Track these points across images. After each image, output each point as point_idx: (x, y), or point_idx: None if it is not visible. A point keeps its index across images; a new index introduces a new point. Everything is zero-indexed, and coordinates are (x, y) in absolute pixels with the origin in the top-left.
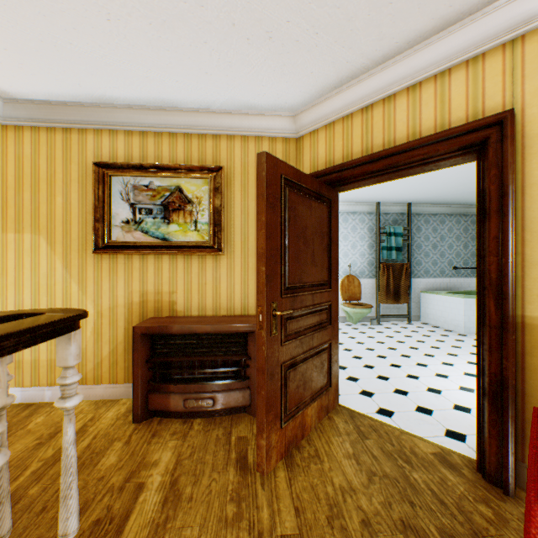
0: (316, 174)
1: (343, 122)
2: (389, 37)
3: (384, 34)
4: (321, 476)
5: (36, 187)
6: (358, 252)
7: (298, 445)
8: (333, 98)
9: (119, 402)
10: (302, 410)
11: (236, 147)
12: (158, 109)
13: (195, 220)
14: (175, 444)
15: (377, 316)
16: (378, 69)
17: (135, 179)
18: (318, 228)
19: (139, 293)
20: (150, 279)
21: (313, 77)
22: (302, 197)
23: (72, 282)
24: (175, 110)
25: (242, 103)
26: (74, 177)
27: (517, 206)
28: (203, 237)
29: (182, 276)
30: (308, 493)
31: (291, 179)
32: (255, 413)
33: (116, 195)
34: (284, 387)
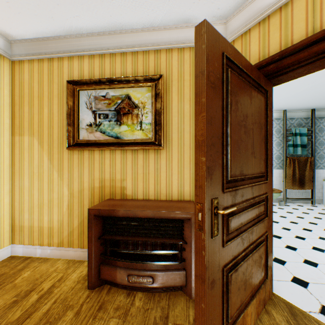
0: None
1: (280, 12)
2: None
3: None
4: None
5: (31, 102)
6: None
7: None
8: None
9: (84, 263)
10: (243, 313)
11: (173, 58)
12: (111, 33)
13: (140, 121)
14: (115, 324)
15: (284, 198)
16: None
17: (96, 91)
18: (256, 118)
19: (99, 180)
20: (106, 169)
21: None
22: (242, 82)
23: (54, 170)
24: (124, 32)
25: (178, 16)
26: (55, 94)
27: None
28: (147, 135)
29: (130, 166)
30: None
31: (232, 60)
32: (191, 294)
33: (82, 105)
34: (225, 292)
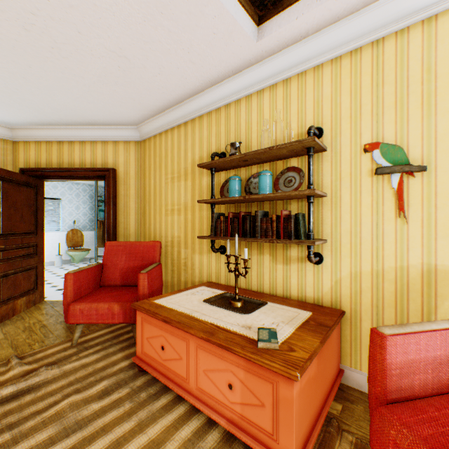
0: (28, 169)
1: (47, 144)
2: (67, 120)
3: (63, 118)
4: (24, 322)
5: None
6: (82, 212)
7: (11, 319)
8: (40, 130)
9: None
10: (14, 300)
11: None
12: None
13: None
14: None
15: (97, 256)
16: (65, 127)
17: None
18: (27, 202)
19: None
20: None
21: (24, 118)
22: (14, 185)
23: None
24: None
25: None
26: None
27: (117, 202)
28: None
29: None
30: (14, 328)
31: (5, 176)
32: None
33: None
34: None
